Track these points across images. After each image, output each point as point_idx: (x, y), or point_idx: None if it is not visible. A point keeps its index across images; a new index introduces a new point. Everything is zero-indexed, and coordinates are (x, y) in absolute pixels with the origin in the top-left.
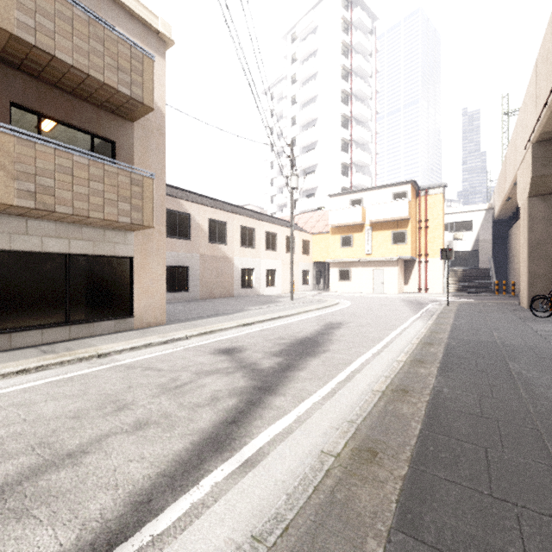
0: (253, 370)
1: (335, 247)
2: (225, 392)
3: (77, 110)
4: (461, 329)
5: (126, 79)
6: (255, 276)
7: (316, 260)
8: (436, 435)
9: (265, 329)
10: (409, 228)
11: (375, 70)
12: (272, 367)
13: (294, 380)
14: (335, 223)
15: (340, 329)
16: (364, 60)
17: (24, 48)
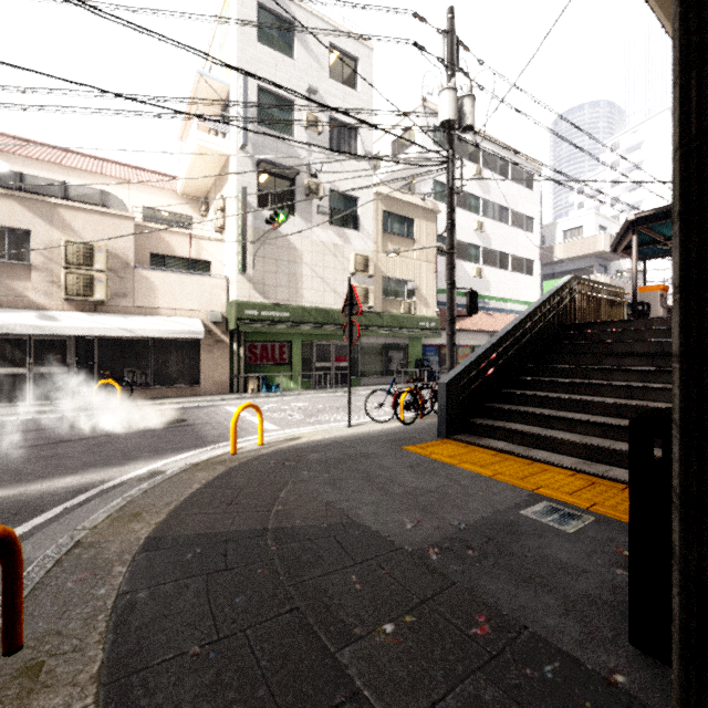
0: None
1: None
2: None
3: None
4: None
5: None
6: None
7: None
8: None
9: None
10: None
11: None
12: None
13: None
14: None
15: None
16: None
17: None
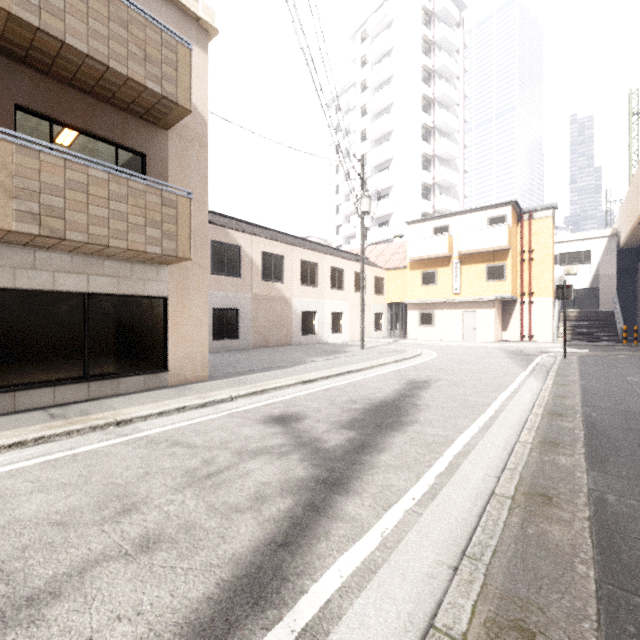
0: (315, 450)
1: (415, 286)
2: (276, 485)
3: (97, 115)
4: (595, 392)
5: (156, 73)
6: (318, 320)
7: (392, 301)
8: (629, 595)
9: (330, 389)
10: (509, 261)
11: (463, 70)
12: (341, 446)
13: (373, 469)
14: (415, 256)
15: (428, 390)
16: (450, 58)
17: (27, 33)
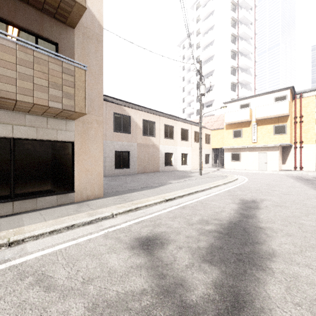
0: (180, 307)
1: (229, 138)
2: None
3: (20, 12)
4: None
5: None
6: (174, 158)
7: (214, 147)
8: None
9: (185, 206)
10: (288, 122)
11: (254, 19)
12: (210, 301)
13: None
14: (229, 121)
15: (260, 210)
16: (247, 12)
17: None
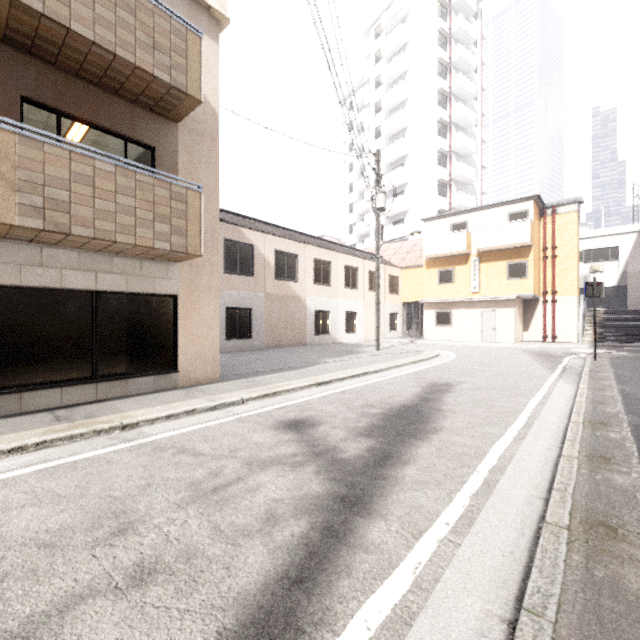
0: (331, 461)
1: (432, 284)
2: (289, 503)
3: (106, 107)
4: (638, 397)
5: (165, 62)
6: (332, 320)
7: (407, 301)
8: None
9: (346, 391)
10: (531, 258)
11: (481, 62)
12: (360, 457)
13: (398, 485)
14: (432, 254)
15: (450, 394)
16: (467, 51)
17: (31, 20)
